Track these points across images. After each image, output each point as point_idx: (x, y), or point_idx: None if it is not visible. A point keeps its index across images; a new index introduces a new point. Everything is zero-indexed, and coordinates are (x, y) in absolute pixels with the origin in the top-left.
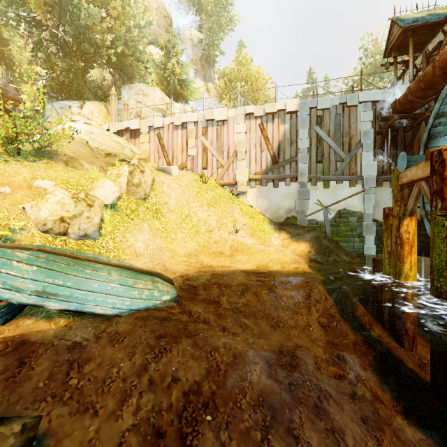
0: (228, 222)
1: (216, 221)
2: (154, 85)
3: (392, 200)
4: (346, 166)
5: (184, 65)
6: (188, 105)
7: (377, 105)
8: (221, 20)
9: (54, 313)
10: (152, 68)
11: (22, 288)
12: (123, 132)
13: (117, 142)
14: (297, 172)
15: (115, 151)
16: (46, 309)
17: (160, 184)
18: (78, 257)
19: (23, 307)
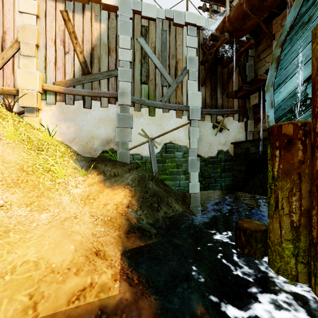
0: None
1: None
2: None
3: (212, 135)
4: (173, 93)
5: None
6: None
7: (201, 34)
8: None
9: None
10: None
11: None
12: None
13: None
14: (117, 91)
15: None
16: None
17: None
18: None
19: None
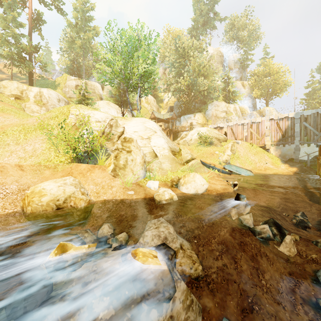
0: (262, 160)
1: (258, 160)
2: (220, 99)
3: None
4: (319, 137)
5: (234, 85)
6: (236, 104)
7: None
8: (252, 44)
9: (236, 174)
10: (219, 91)
11: (234, 169)
12: (216, 128)
13: (216, 132)
14: (294, 140)
15: (217, 136)
16: (234, 173)
17: (237, 148)
18: (238, 166)
19: (232, 173)
